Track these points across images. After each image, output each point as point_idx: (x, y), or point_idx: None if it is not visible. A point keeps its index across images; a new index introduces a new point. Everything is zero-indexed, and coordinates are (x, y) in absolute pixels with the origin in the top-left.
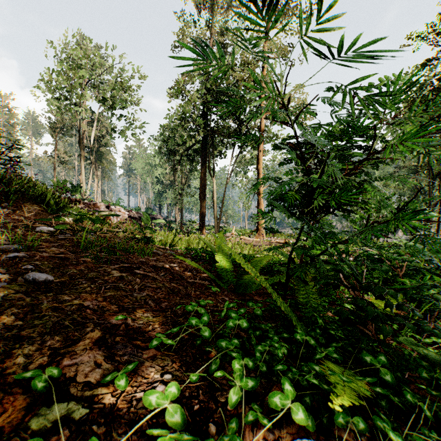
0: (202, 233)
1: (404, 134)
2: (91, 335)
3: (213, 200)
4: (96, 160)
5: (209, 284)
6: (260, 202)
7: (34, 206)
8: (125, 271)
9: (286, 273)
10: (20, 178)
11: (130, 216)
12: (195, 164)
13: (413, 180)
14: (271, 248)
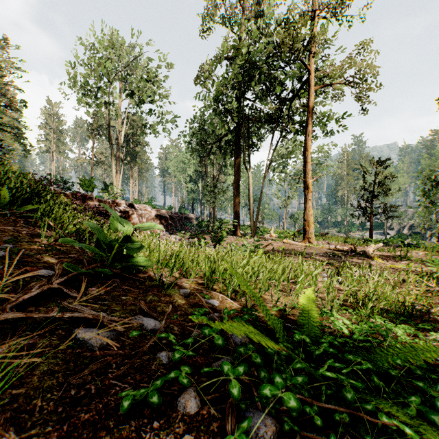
0: (236, 234)
1: None
2: None
3: (249, 197)
4: (132, 160)
5: None
6: (308, 198)
7: None
8: None
9: None
10: None
11: (159, 215)
12: (228, 158)
13: None
14: None
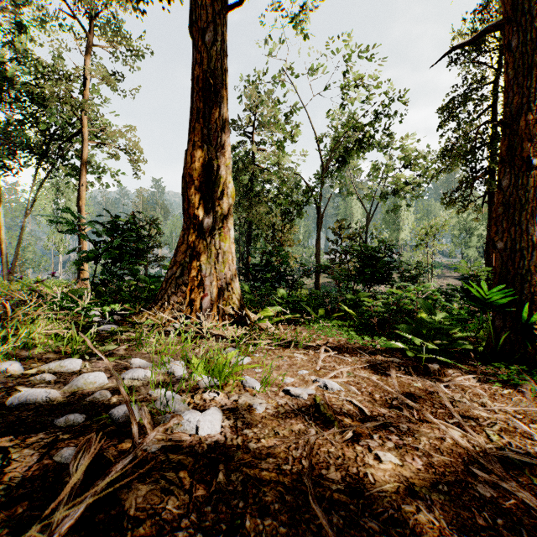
0: None
1: (123, 242)
2: (1, 307)
3: (2, 239)
4: None
5: None
6: (83, 246)
7: None
8: None
9: (92, 289)
10: None
11: None
12: None
13: (235, 235)
14: (84, 279)
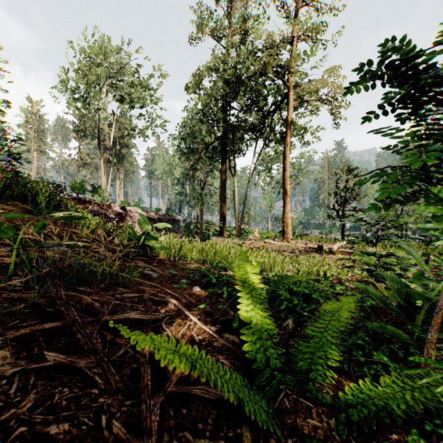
0: (222, 235)
1: None
2: None
3: (235, 200)
4: (118, 161)
5: (227, 397)
6: (287, 202)
7: (17, 206)
8: (36, 345)
9: None
10: (15, 175)
11: (149, 217)
12: (215, 163)
13: None
14: None
